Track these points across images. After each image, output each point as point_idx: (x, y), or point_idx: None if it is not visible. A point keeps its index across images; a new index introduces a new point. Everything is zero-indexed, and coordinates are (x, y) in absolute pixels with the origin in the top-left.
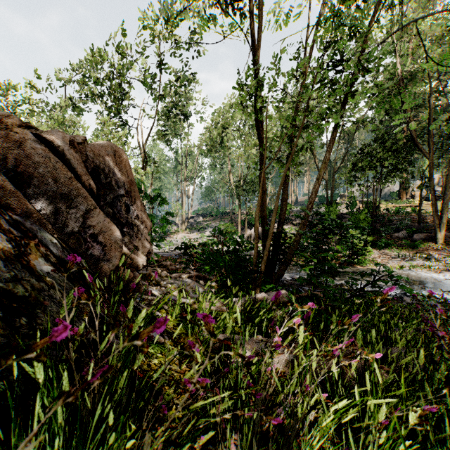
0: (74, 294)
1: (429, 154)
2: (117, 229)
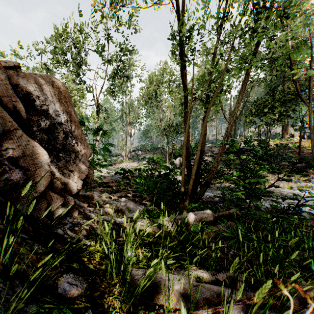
0: None
1: (308, 103)
2: (45, 153)
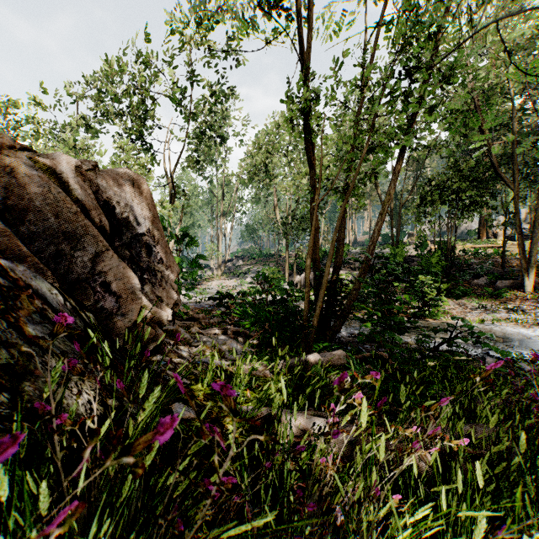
0: (63, 367)
1: (515, 184)
2: (134, 276)
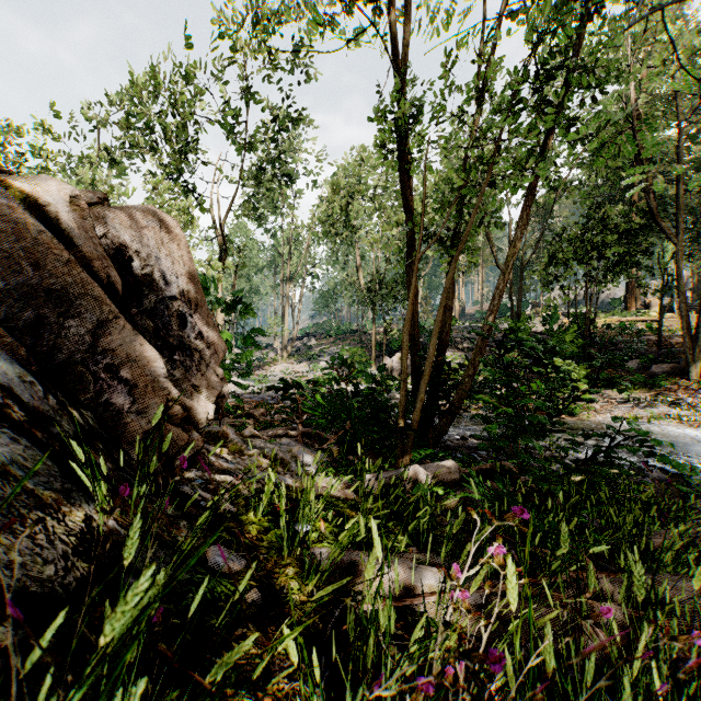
0: None
1: (676, 237)
2: (158, 356)
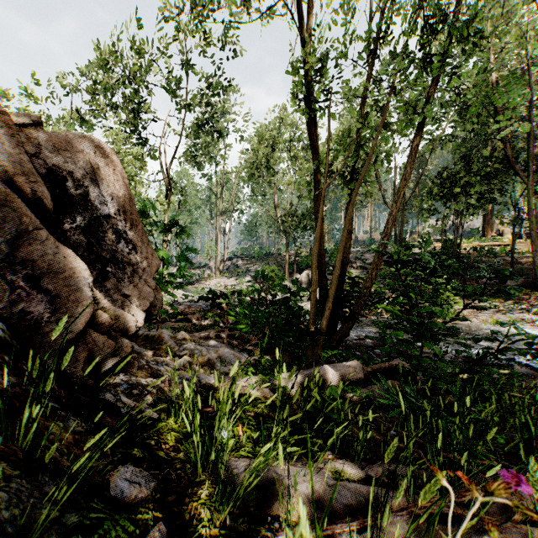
0: None
1: (527, 178)
2: (84, 268)
